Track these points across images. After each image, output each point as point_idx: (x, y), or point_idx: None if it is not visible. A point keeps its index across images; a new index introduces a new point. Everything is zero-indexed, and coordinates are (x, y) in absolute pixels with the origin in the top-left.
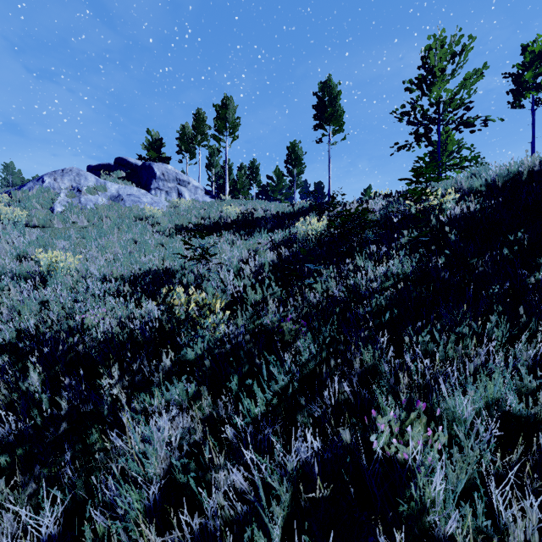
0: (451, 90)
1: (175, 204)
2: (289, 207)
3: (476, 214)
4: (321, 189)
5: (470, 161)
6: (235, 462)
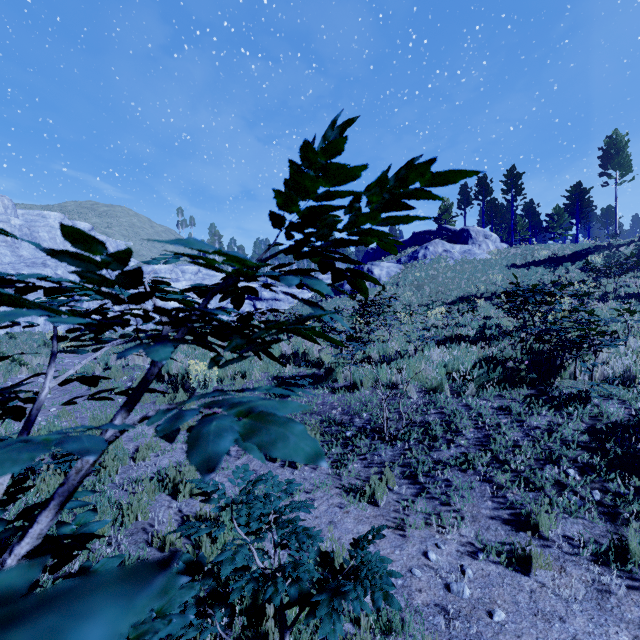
0: None
1: (491, 252)
2: (579, 248)
3: None
4: (611, 213)
5: None
6: None
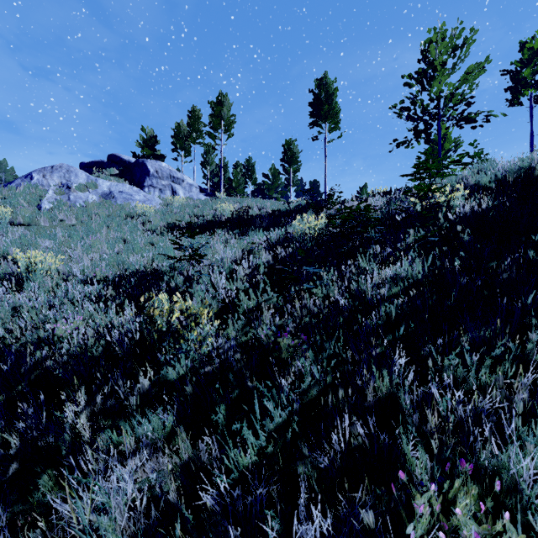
0: (453, 84)
1: (169, 202)
2: (285, 205)
3: (488, 212)
4: (317, 187)
5: (473, 157)
6: (218, 535)
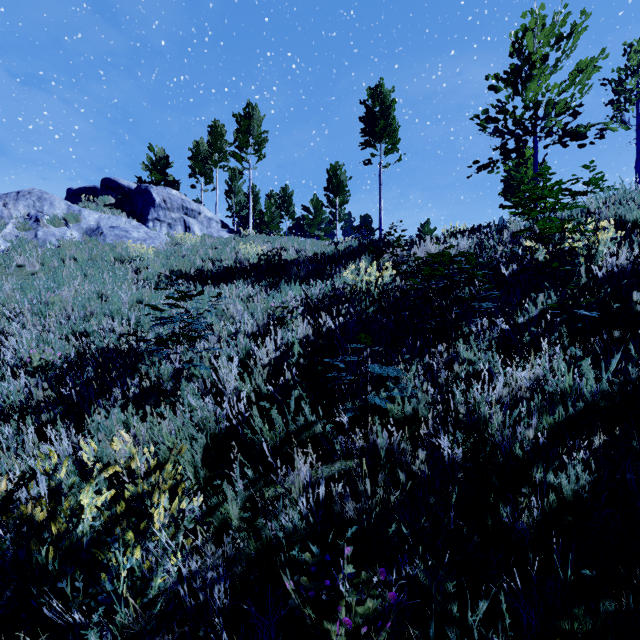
0: (559, 85)
1: (179, 241)
2: (330, 247)
3: None
4: (368, 223)
5: (589, 184)
6: None
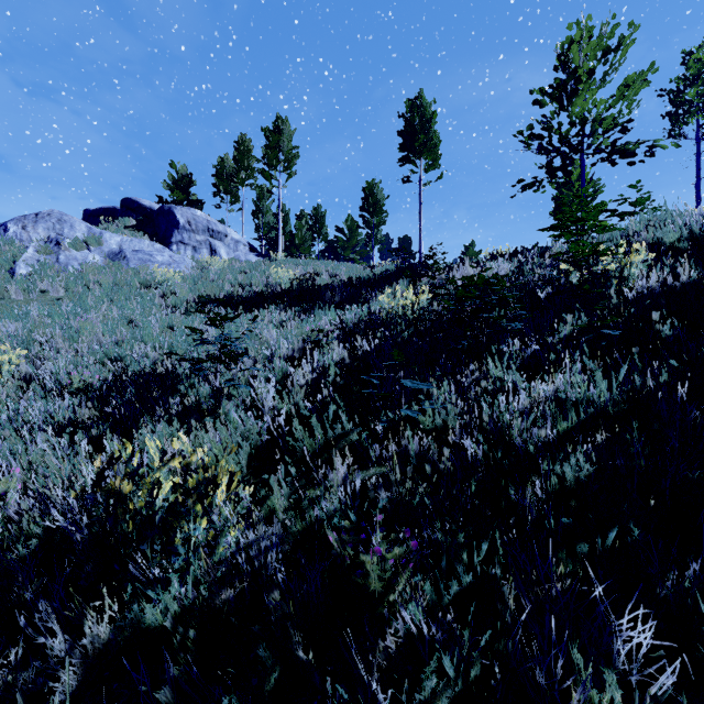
0: (605, 100)
1: (205, 265)
2: (366, 271)
3: (690, 288)
4: (408, 246)
5: (636, 204)
6: None
